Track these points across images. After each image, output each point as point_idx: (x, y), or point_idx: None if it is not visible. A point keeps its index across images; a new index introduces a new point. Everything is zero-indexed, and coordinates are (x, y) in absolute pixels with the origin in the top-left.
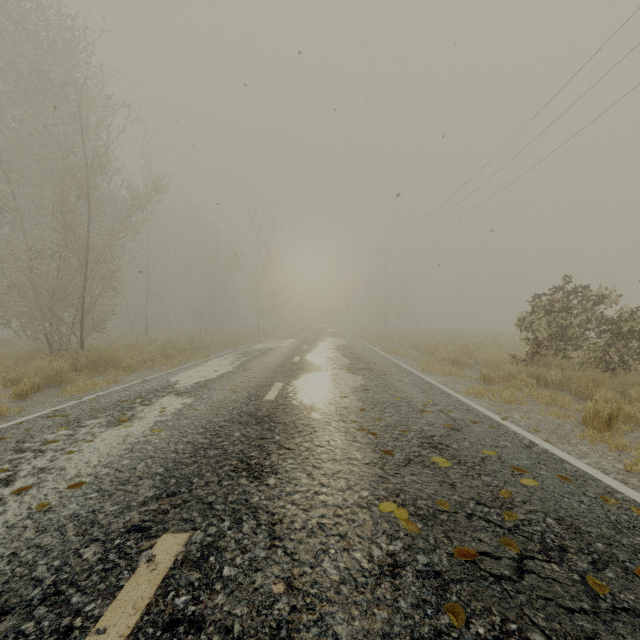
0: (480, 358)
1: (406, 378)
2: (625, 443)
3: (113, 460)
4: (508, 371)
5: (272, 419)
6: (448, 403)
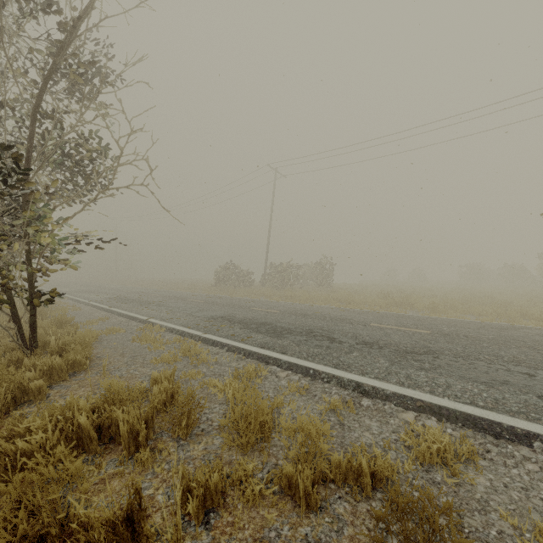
0: (198, 288)
1: (184, 292)
2: (234, 295)
3: (158, 300)
4: (211, 289)
5: (172, 296)
6: (202, 294)
